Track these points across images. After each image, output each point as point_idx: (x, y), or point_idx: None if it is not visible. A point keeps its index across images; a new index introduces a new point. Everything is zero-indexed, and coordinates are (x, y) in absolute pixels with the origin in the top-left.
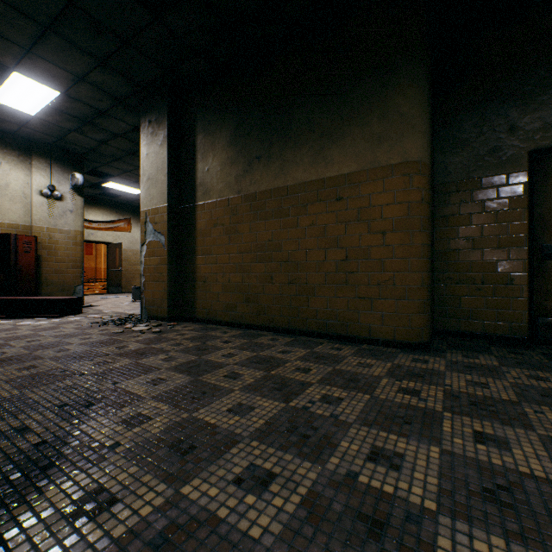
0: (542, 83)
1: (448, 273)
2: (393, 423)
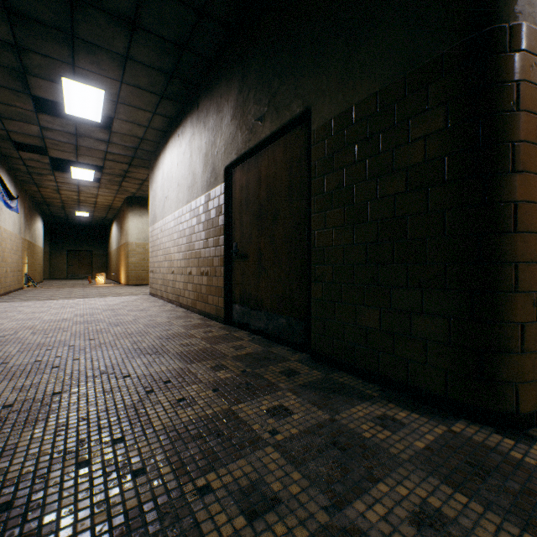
0: (70, 240)
1: (54, 268)
2: (46, 281)
